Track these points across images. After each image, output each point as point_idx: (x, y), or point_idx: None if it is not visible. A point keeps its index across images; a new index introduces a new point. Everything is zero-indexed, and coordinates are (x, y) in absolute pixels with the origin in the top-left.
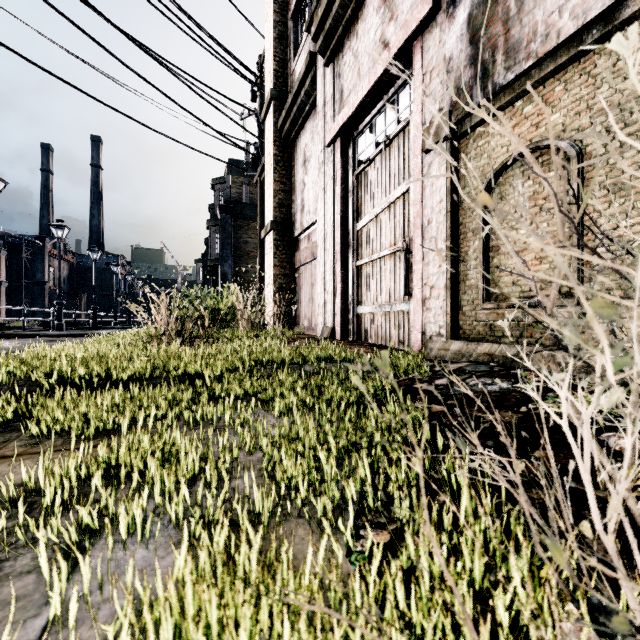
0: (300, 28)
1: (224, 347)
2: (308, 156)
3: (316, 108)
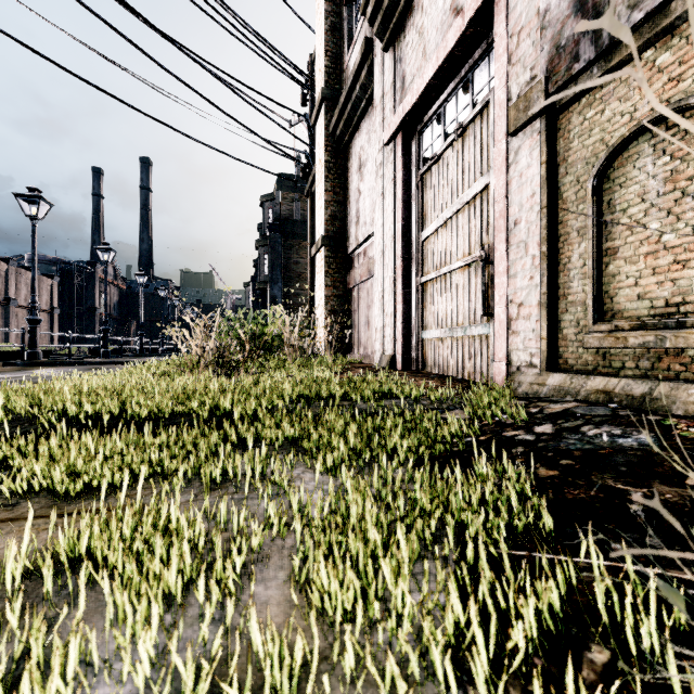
0: (355, 16)
1: (264, 378)
2: (364, 160)
3: (373, 104)
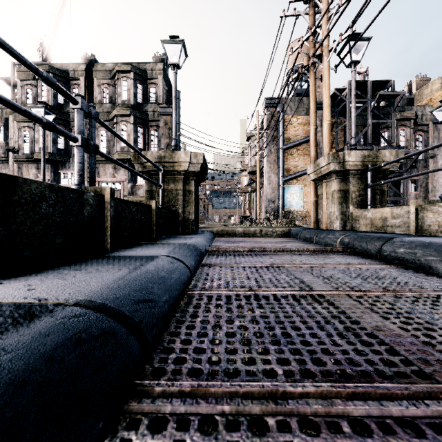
0: None
1: None
2: None
3: (4, 164)
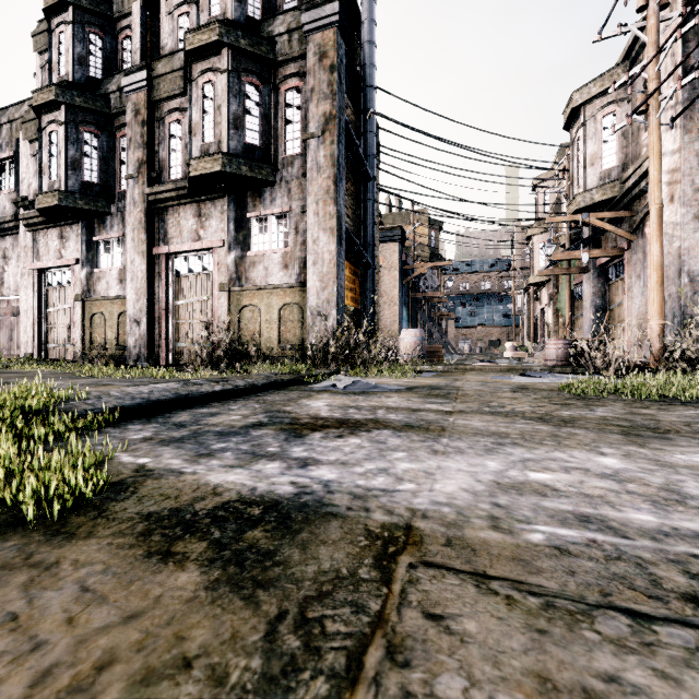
0: None
1: None
2: (9, 256)
3: (17, 235)
